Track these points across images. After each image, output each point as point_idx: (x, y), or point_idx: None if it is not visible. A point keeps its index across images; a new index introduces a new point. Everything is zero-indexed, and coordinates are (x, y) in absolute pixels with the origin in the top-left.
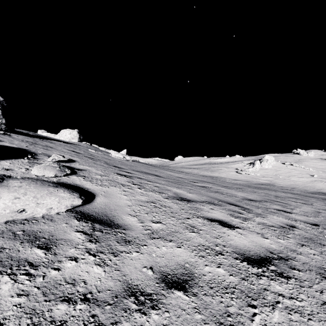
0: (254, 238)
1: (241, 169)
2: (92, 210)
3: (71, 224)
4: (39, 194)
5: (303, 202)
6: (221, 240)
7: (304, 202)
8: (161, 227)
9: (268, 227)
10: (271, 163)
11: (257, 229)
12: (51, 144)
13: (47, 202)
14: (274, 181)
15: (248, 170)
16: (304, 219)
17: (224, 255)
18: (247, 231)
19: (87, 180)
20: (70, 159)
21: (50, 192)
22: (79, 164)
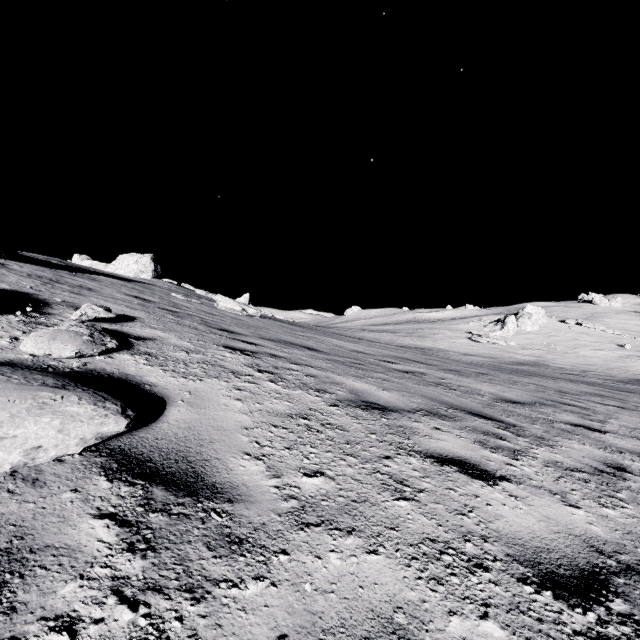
0: (548, 507)
1: (479, 334)
2: (154, 445)
3: (87, 493)
4: (7, 412)
5: (619, 405)
6: (474, 521)
7: (621, 404)
8: (324, 489)
9: (569, 473)
10: (539, 320)
11: (549, 480)
12: (91, 283)
13: (26, 432)
14: (545, 356)
15: (492, 336)
16: (636, 448)
17: (492, 572)
18: (528, 486)
19: (155, 362)
20: (125, 315)
21: (41, 404)
22: (143, 326)
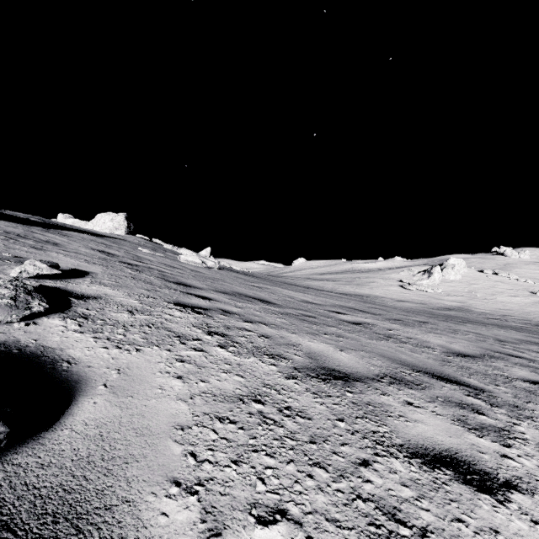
0: None
1: (409, 282)
2: (30, 482)
3: None
4: None
5: None
6: None
7: None
8: None
9: None
10: (460, 270)
11: None
12: (61, 238)
13: None
14: (468, 302)
15: (421, 284)
16: None
17: None
18: None
19: (88, 328)
20: (78, 270)
21: None
22: (91, 283)
